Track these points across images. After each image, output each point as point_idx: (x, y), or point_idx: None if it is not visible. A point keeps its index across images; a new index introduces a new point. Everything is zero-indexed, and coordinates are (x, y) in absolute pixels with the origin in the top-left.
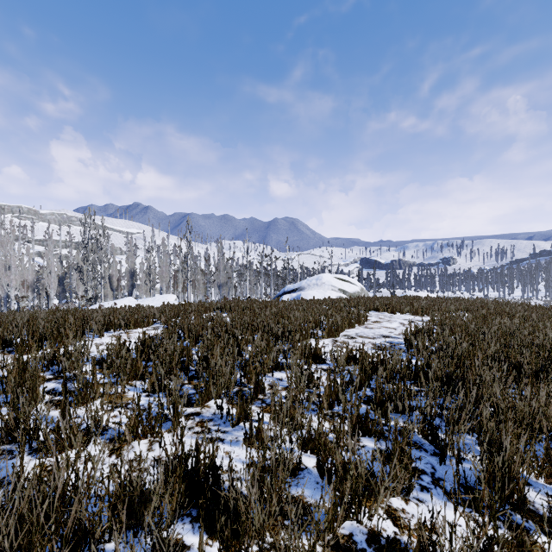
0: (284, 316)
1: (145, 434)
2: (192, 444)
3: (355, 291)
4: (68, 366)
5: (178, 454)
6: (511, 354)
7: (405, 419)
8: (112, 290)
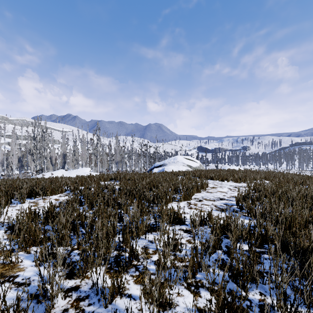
0: (154, 184)
1: None
2: None
3: (197, 166)
4: None
5: None
6: None
7: (260, 289)
8: (52, 165)
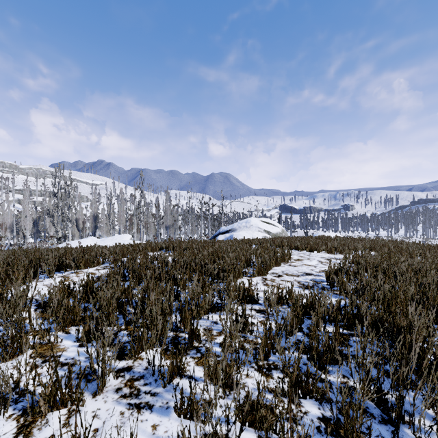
0: (219, 255)
1: (64, 402)
2: (116, 414)
3: (277, 232)
4: (4, 312)
5: (98, 431)
6: (430, 295)
7: (344, 372)
8: (78, 230)
